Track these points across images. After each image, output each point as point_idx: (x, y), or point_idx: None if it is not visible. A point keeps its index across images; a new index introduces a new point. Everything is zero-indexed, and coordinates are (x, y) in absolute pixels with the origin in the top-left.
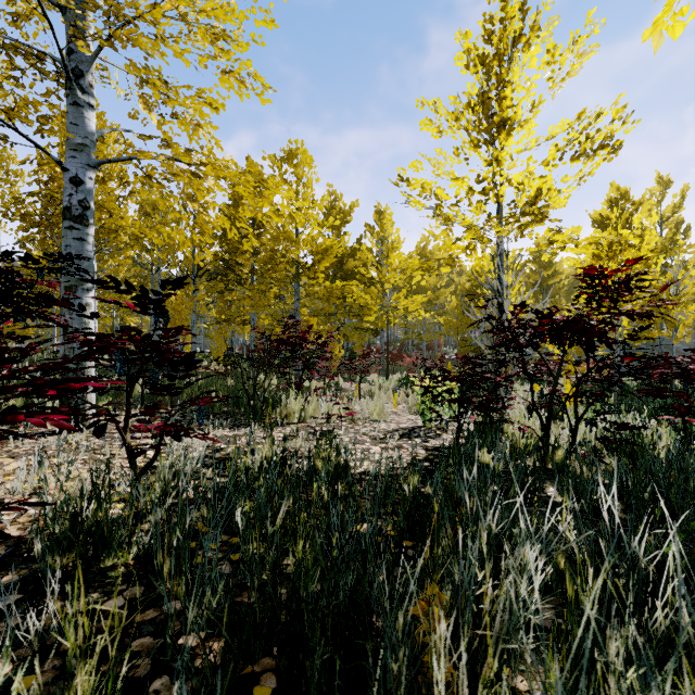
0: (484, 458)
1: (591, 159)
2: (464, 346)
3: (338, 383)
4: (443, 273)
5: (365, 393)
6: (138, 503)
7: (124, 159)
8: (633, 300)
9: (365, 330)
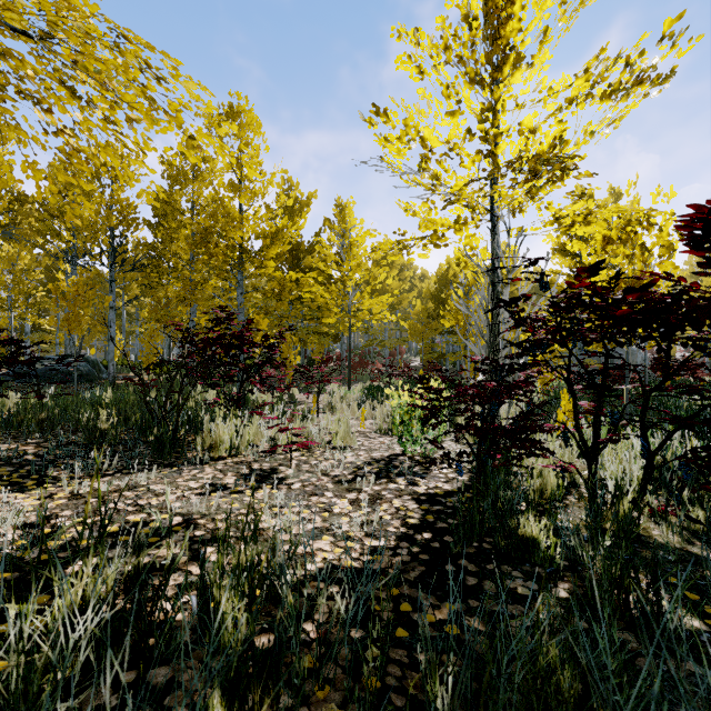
0: (529, 530)
1: (623, 99)
2: (428, 353)
3: (293, 395)
4: (406, 276)
5: (324, 407)
6: None
7: None
8: None
9: (324, 335)
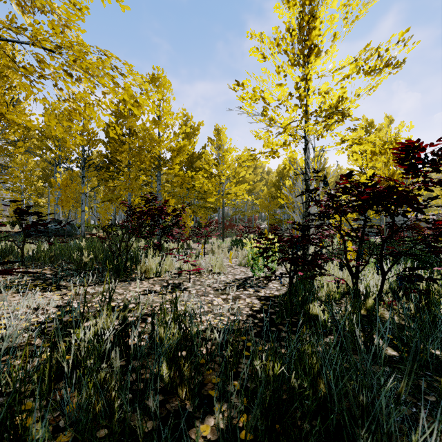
0: (315, 311)
1: (378, 75)
2: (271, 219)
3: (189, 244)
4: (258, 172)
5: (208, 251)
6: None
7: None
8: None
9: (208, 208)
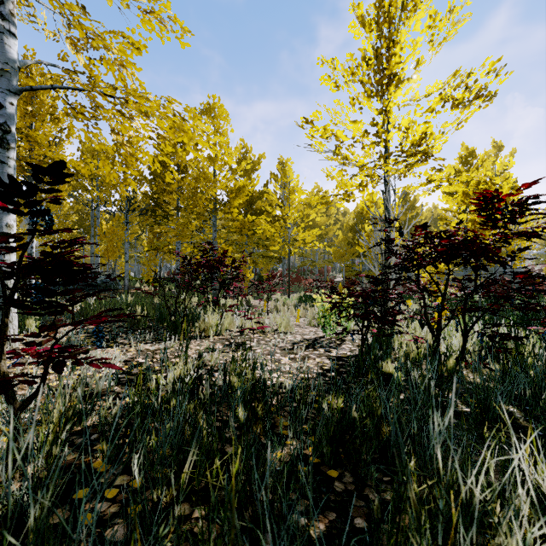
0: (388, 369)
1: (467, 107)
2: (348, 271)
3: (249, 301)
4: (332, 213)
5: (271, 309)
6: (18, 443)
7: (46, 87)
8: (526, 221)
9: (270, 258)
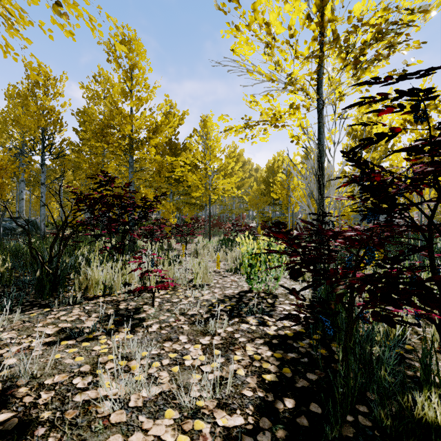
0: (432, 415)
1: None
2: (261, 217)
3: (170, 244)
4: (247, 168)
5: (192, 252)
6: None
7: None
8: None
9: (193, 205)
